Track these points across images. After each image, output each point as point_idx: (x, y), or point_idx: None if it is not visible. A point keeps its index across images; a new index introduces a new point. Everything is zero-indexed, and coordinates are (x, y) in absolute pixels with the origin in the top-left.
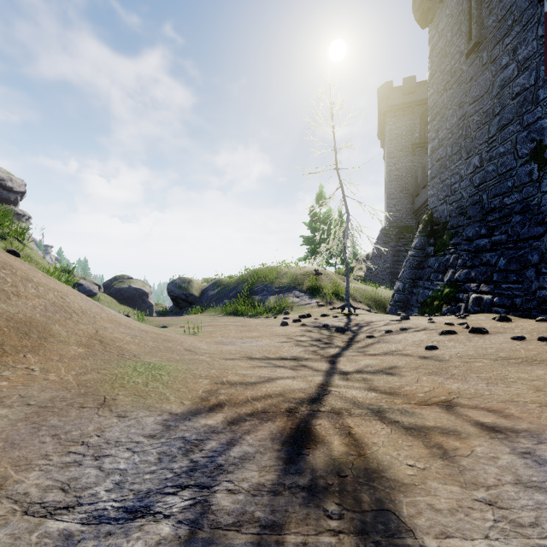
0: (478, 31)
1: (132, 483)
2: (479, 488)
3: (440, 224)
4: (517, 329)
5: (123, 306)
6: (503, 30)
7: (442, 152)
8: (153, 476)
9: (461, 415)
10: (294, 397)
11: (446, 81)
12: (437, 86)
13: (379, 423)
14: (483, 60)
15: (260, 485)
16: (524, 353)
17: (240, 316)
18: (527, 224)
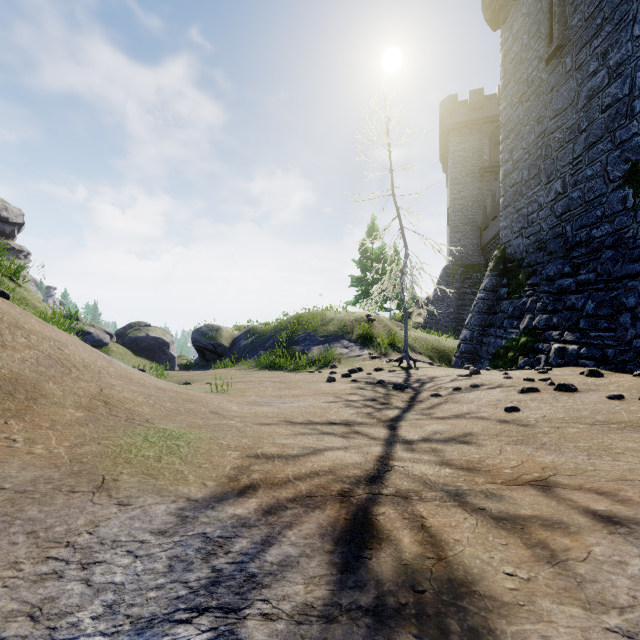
0: (560, 32)
1: (129, 604)
2: (610, 610)
3: (515, 261)
4: (612, 386)
5: (139, 358)
6: (591, 30)
7: (517, 176)
8: (160, 593)
9: (564, 500)
10: (347, 474)
11: (522, 92)
12: (511, 98)
13: (459, 511)
14: (566, 66)
15: (307, 607)
16: (626, 416)
17: (278, 370)
18: (620, 260)
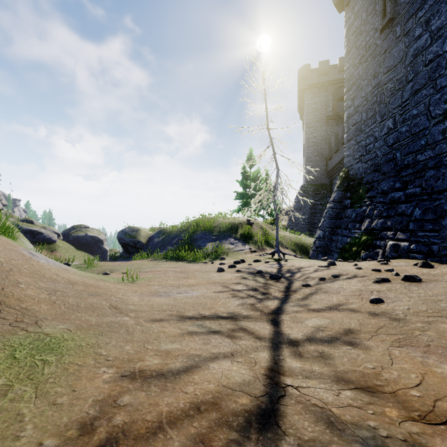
0: (392, 8)
1: None
2: None
3: (356, 180)
4: (446, 276)
5: (80, 252)
6: (417, 4)
7: (357, 117)
8: None
9: None
10: (235, 408)
11: (361, 55)
12: (353, 61)
13: None
14: (396, 33)
15: None
16: None
17: (181, 261)
18: (441, 177)
